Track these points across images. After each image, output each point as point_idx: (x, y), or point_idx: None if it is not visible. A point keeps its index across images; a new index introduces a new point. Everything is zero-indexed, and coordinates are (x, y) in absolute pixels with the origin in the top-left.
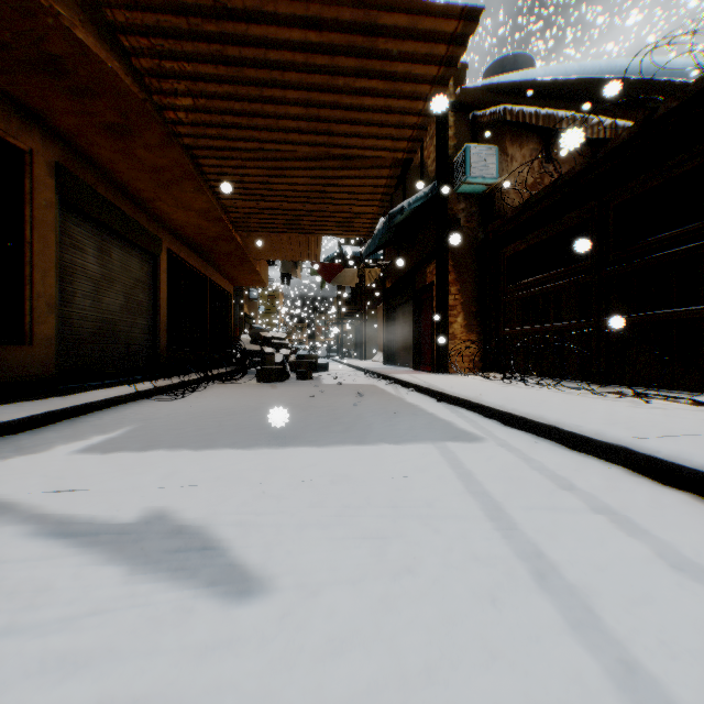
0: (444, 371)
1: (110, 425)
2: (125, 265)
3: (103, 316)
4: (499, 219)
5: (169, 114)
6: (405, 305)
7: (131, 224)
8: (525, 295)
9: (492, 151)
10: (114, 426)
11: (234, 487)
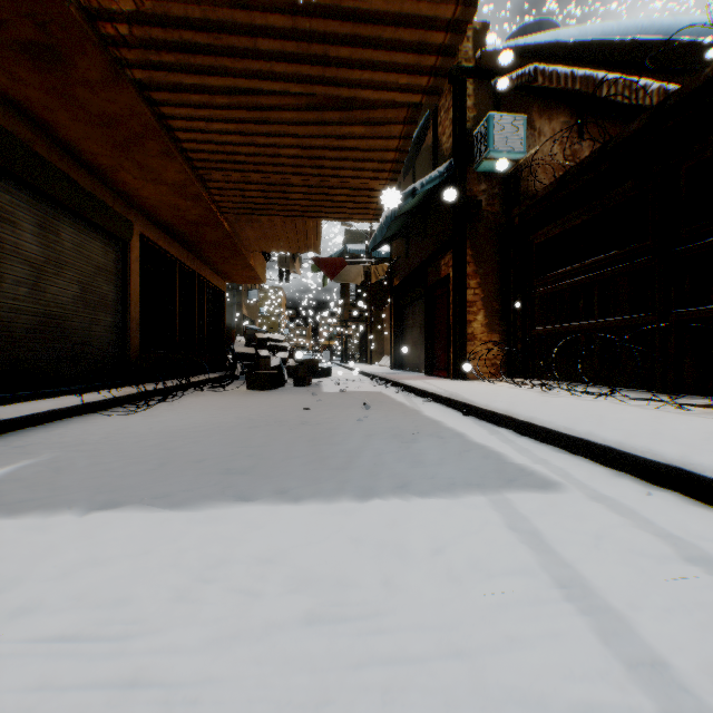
0: (463, 376)
1: (10, 455)
2: (82, 249)
3: (48, 309)
4: (528, 200)
5: (107, 29)
6: (415, 303)
7: (87, 199)
8: (560, 287)
9: (519, 121)
10: (13, 457)
11: (91, 641)
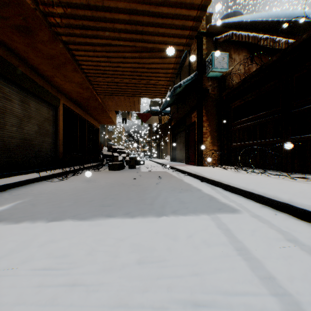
0: (201, 164)
1: (12, 198)
2: (38, 110)
3: (24, 136)
4: (229, 89)
5: (51, 20)
6: (180, 133)
7: (41, 89)
8: (242, 126)
9: (225, 55)
10: (13, 199)
11: (56, 270)
